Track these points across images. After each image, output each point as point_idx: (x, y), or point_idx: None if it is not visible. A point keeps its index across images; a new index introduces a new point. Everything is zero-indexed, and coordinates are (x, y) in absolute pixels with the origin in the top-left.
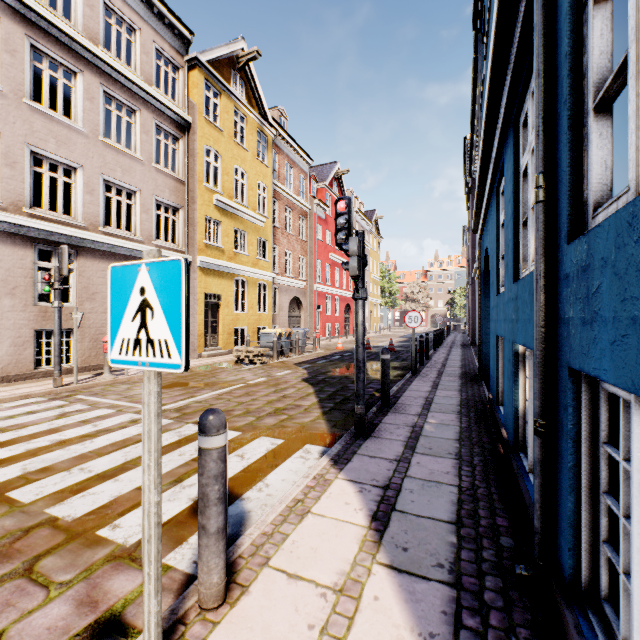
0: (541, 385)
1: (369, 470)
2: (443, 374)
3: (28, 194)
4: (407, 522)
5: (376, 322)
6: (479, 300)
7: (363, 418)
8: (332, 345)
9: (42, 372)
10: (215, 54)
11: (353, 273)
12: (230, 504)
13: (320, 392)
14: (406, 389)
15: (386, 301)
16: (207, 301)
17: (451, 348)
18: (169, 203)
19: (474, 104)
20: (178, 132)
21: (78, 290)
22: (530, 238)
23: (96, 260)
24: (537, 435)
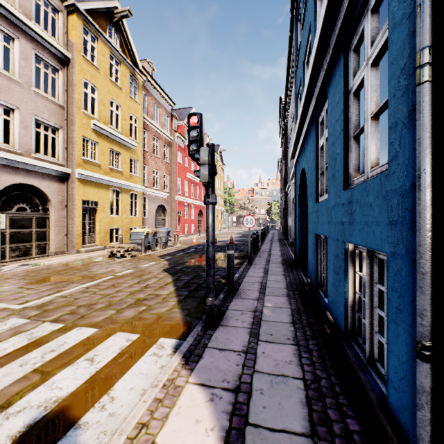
0: (428, 300)
1: (219, 367)
2: (270, 262)
3: None
4: (263, 443)
5: (220, 223)
6: (295, 208)
7: (213, 309)
8: (189, 240)
9: None
10: (92, 5)
11: (204, 180)
12: (60, 438)
13: (177, 281)
14: (245, 275)
15: (227, 209)
16: (85, 206)
17: (272, 241)
18: (49, 123)
19: (288, 71)
20: (58, 64)
21: None
22: (368, 146)
23: None
24: (421, 359)
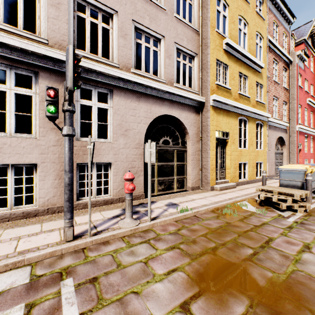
0: None
1: None
2: None
3: (71, 36)
4: None
5: None
6: None
7: None
8: None
9: (82, 203)
10: None
11: None
12: None
13: None
14: None
15: None
16: (217, 138)
17: None
18: (186, 51)
19: None
20: None
21: (113, 127)
22: None
23: (128, 99)
24: None
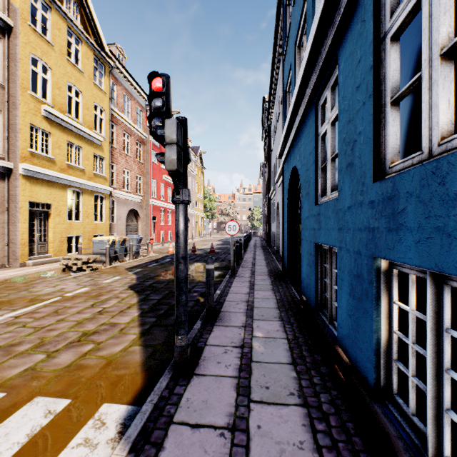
0: None
1: None
2: (255, 273)
3: None
4: None
5: (200, 230)
6: (283, 212)
7: (185, 351)
8: (165, 249)
9: None
10: None
11: (171, 166)
12: None
13: (144, 302)
14: (228, 292)
15: (208, 214)
16: (34, 209)
17: (255, 249)
18: None
19: (273, 66)
20: None
21: None
22: (434, 104)
23: None
24: None
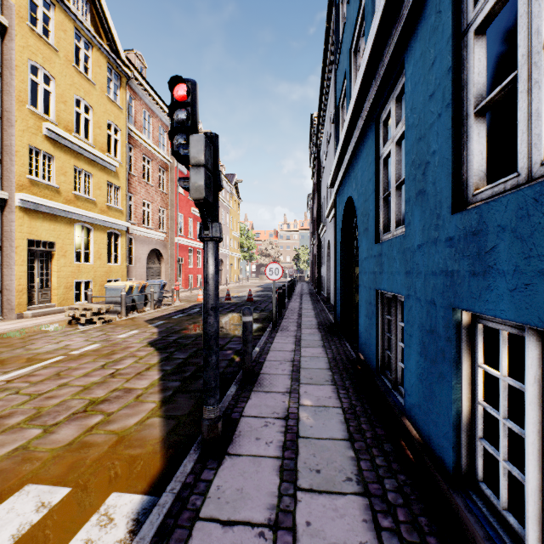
0: None
1: None
2: (302, 326)
3: None
4: None
5: (236, 274)
6: (335, 253)
7: (215, 425)
8: (193, 296)
9: None
10: None
11: (197, 194)
12: None
13: (167, 361)
14: (269, 349)
15: (245, 255)
16: (33, 249)
17: (302, 297)
18: None
19: (324, 78)
20: None
21: None
22: (535, 111)
23: None
24: None
